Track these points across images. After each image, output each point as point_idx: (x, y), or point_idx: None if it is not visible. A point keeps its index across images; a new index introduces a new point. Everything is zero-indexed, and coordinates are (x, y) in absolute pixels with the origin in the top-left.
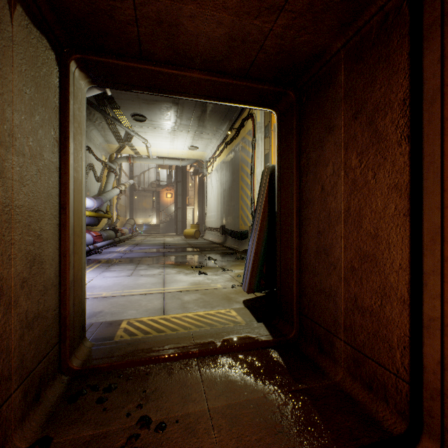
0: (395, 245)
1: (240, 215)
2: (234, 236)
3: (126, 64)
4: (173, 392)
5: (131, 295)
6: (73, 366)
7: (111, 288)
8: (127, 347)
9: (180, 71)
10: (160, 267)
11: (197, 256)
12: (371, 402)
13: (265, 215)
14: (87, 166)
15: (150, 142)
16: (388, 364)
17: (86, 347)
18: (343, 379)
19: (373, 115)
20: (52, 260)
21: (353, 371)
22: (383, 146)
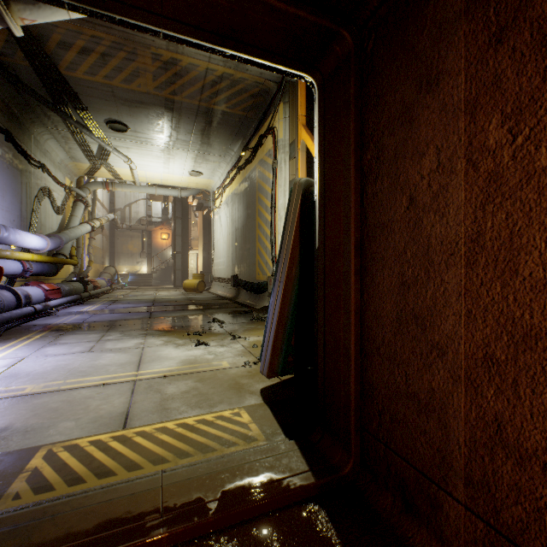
0: None
1: (257, 262)
2: (250, 288)
3: None
4: None
5: (76, 389)
6: None
7: (46, 377)
8: (3, 541)
9: None
10: (140, 336)
11: (197, 317)
12: None
13: (295, 258)
14: (40, 190)
15: (136, 162)
16: None
17: None
18: None
19: None
20: None
21: None
22: None
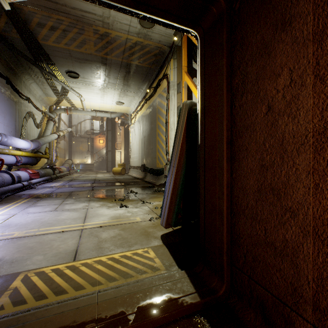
0: None
1: (157, 156)
2: (152, 172)
3: None
4: None
5: (45, 234)
6: None
7: (27, 226)
8: None
9: None
10: (86, 201)
11: (121, 190)
12: None
13: (183, 152)
14: (27, 113)
15: (84, 97)
16: None
17: None
18: None
19: None
20: None
21: None
22: None
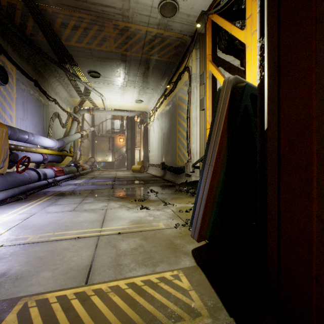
0: None
1: (177, 154)
2: (172, 171)
3: None
4: None
5: (59, 241)
6: None
7: (43, 229)
8: None
9: None
10: (105, 200)
11: (140, 188)
12: None
13: (223, 145)
14: (53, 114)
15: (105, 96)
16: None
17: None
18: None
19: None
20: None
21: None
22: None
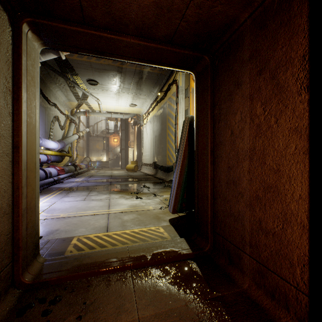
0: (295, 178)
1: (167, 155)
2: (163, 169)
3: (71, 28)
4: (109, 303)
5: (82, 216)
6: (25, 281)
7: (68, 210)
8: (73, 262)
9: (117, 36)
10: (107, 193)
11: (135, 185)
12: (274, 309)
13: (186, 154)
14: (54, 117)
15: (101, 100)
16: (289, 278)
17: (39, 263)
18: (249, 287)
19: (275, 70)
20: (5, 191)
21: (258, 281)
22: (285, 96)
